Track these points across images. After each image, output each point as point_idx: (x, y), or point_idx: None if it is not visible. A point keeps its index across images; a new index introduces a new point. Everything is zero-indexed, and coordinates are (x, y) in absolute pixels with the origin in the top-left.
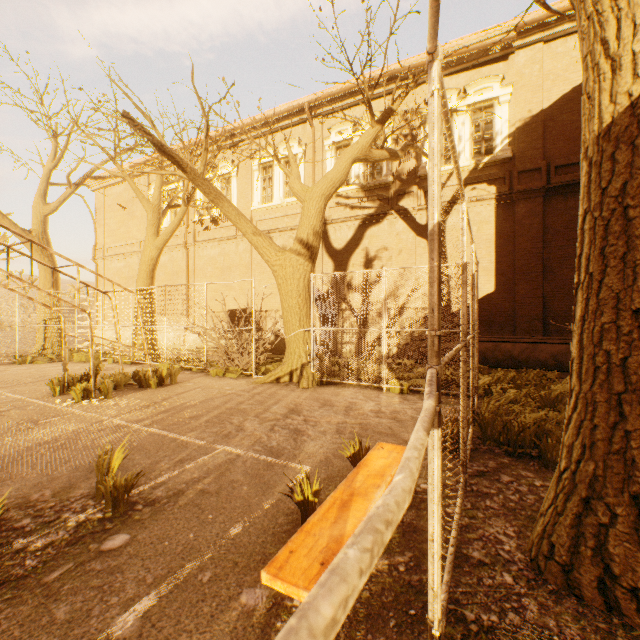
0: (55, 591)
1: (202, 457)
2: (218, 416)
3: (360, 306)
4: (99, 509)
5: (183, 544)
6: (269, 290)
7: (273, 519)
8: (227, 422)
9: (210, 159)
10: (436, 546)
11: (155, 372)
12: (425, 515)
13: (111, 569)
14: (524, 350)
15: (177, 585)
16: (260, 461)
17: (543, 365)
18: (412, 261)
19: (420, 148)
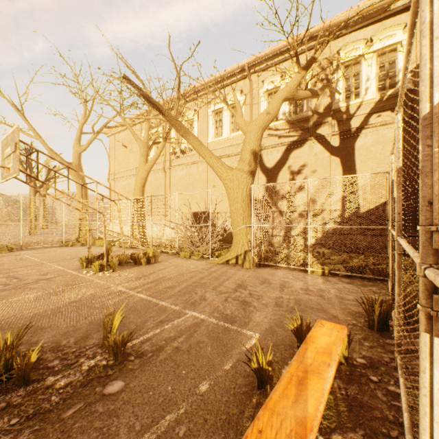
0: (69, 428)
1: (176, 319)
2: (187, 287)
3: (289, 208)
4: (104, 357)
5: (163, 395)
6: (219, 198)
7: (233, 380)
8: (193, 292)
9: (180, 108)
10: None
11: (144, 254)
12: (367, 390)
13: (109, 412)
14: None
15: (159, 436)
16: (219, 326)
17: None
18: (327, 174)
19: (334, 87)
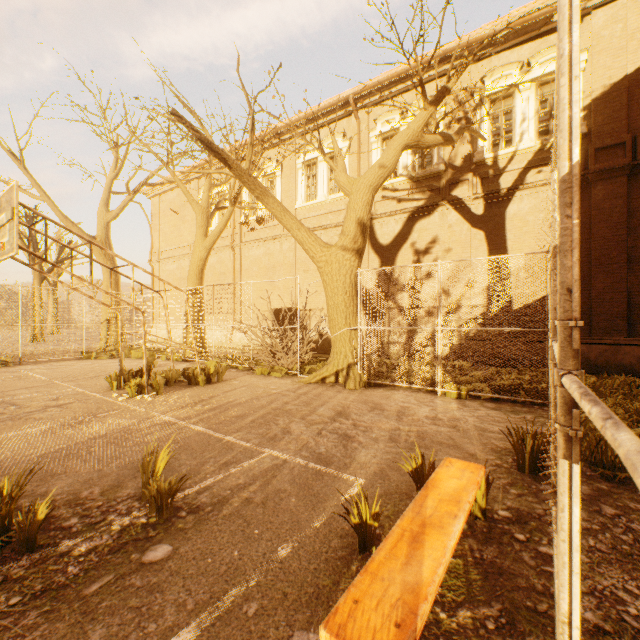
0: (93, 608)
1: (247, 461)
2: (263, 416)
3: (411, 303)
4: (143, 513)
5: (227, 563)
6: (313, 289)
7: (325, 541)
8: (273, 423)
9: (255, 158)
10: (576, 635)
11: (203, 369)
12: (510, 552)
13: (151, 587)
14: (603, 353)
15: (219, 616)
16: (308, 469)
17: (628, 370)
18: (466, 255)
19: (477, 131)
